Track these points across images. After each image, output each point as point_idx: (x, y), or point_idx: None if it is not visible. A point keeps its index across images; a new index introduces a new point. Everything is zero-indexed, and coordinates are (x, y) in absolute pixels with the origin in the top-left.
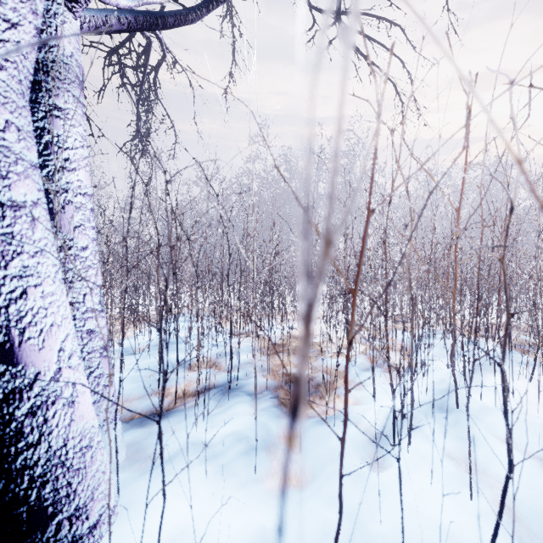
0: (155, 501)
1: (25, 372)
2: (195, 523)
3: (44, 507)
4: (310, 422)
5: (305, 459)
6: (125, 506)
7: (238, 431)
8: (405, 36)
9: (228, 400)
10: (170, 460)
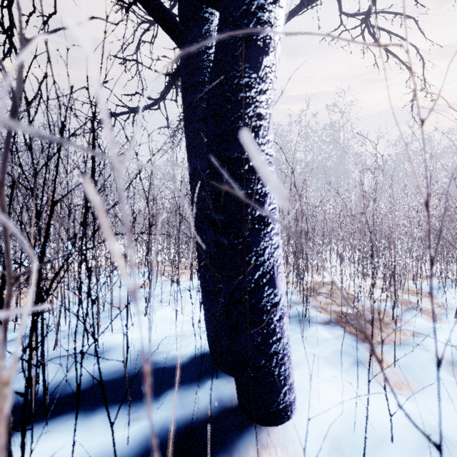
0: (315, 389)
1: (278, 293)
2: (358, 403)
3: (280, 380)
4: (387, 346)
5: (403, 371)
6: (295, 390)
7: (339, 348)
8: (418, 25)
9: (309, 327)
10: (302, 364)
